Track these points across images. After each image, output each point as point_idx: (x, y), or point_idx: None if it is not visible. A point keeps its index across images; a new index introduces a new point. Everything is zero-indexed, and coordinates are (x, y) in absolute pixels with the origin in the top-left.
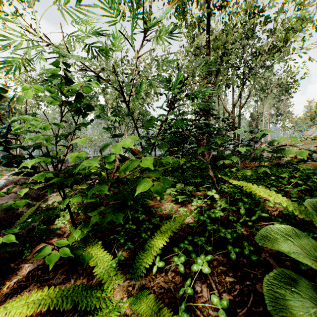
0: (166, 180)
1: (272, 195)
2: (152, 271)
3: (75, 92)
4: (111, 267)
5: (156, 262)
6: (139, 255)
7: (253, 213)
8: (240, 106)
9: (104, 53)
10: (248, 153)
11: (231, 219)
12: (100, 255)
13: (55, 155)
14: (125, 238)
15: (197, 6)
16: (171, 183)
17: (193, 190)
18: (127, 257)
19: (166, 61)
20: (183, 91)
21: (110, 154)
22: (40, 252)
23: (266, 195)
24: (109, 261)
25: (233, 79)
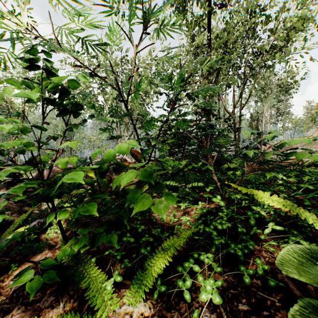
0: (170, 194)
1: (287, 205)
2: (153, 294)
3: (60, 88)
4: (105, 289)
5: (157, 286)
6: (138, 275)
7: (263, 223)
8: (241, 107)
9: (99, 48)
10: (255, 157)
11: (240, 231)
12: (93, 275)
13: (43, 160)
14: (122, 254)
15: (197, 5)
16: (175, 198)
17: (196, 196)
18: (124, 275)
19: (167, 57)
20: (185, 90)
21: (104, 161)
22: (22, 276)
23: (280, 206)
24: (103, 282)
25: (234, 80)
